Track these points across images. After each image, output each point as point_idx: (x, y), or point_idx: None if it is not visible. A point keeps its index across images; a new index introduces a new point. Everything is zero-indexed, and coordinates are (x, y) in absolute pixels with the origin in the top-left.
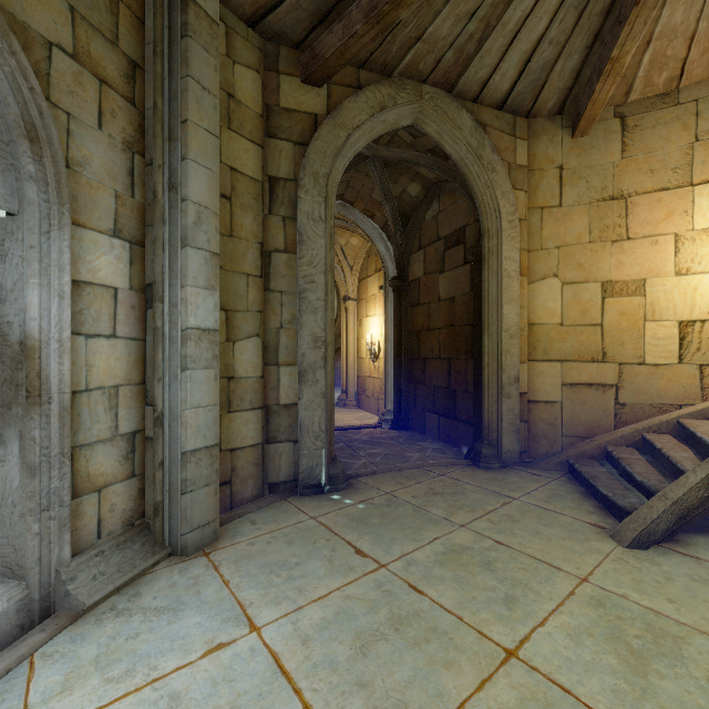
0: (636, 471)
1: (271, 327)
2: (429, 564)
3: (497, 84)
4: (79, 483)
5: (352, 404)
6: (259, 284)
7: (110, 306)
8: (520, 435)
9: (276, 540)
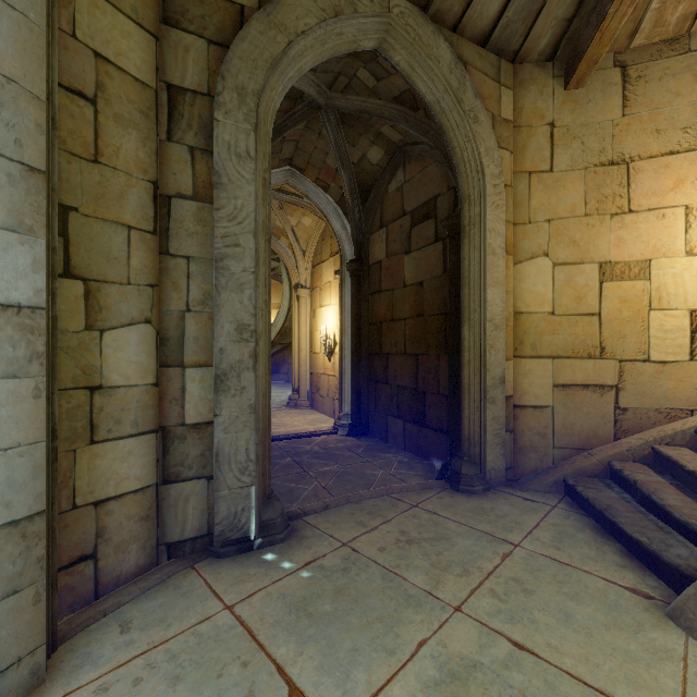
0: (670, 504)
1: (172, 309)
2: None
3: (485, 4)
4: None
5: (305, 405)
6: (151, 243)
7: None
8: (505, 448)
9: (152, 672)
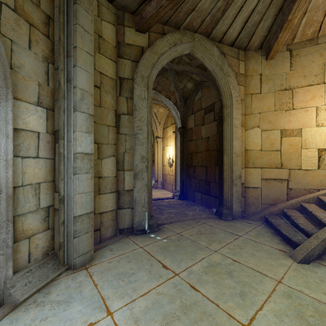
0: (300, 222)
1: (120, 151)
2: (200, 273)
3: (231, 33)
4: (17, 235)
5: (160, 187)
6: (114, 130)
7: (35, 141)
8: (241, 204)
9: (122, 260)
